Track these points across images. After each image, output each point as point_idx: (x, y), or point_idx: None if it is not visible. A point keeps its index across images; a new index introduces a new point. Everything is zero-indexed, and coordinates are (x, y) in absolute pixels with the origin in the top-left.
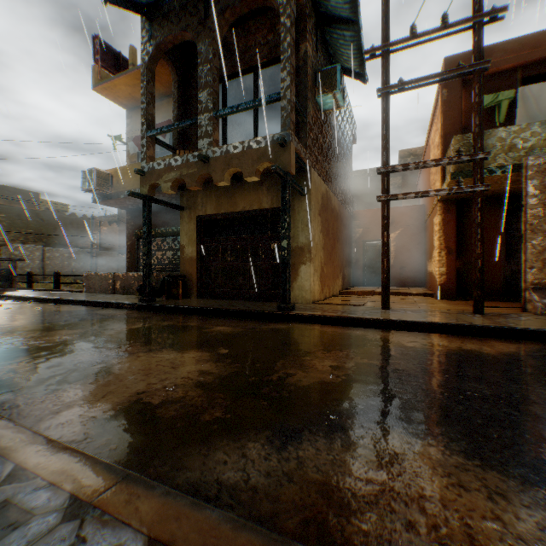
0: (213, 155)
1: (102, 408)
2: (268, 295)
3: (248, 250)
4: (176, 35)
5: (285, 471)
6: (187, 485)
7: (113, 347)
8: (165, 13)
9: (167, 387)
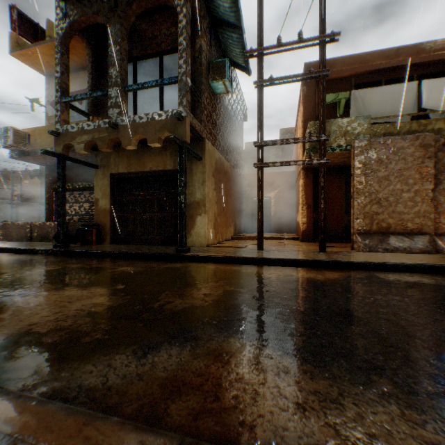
0: (122, 123)
1: None
2: (171, 240)
3: (155, 203)
4: (88, 17)
5: (138, 373)
6: (52, 392)
7: (17, 288)
8: None
9: (59, 318)
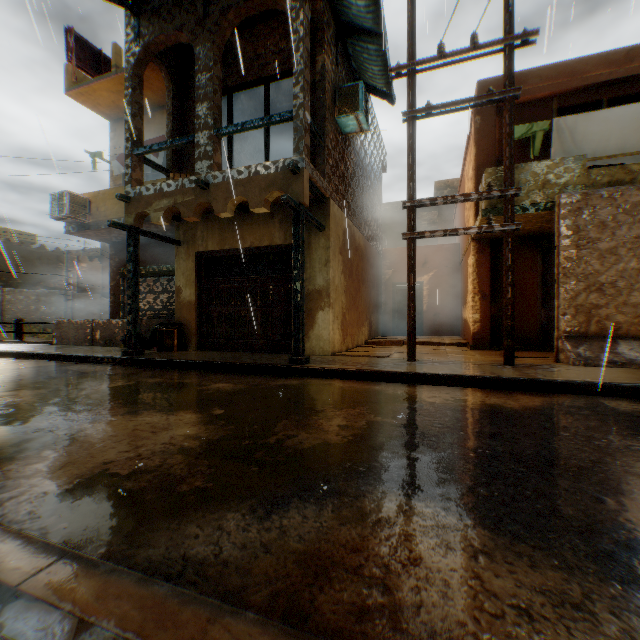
0: (214, 181)
1: (58, 482)
2: (281, 346)
3: (258, 293)
4: (169, 35)
5: (263, 542)
6: (147, 564)
7: (82, 410)
8: (156, 7)
9: (142, 455)
